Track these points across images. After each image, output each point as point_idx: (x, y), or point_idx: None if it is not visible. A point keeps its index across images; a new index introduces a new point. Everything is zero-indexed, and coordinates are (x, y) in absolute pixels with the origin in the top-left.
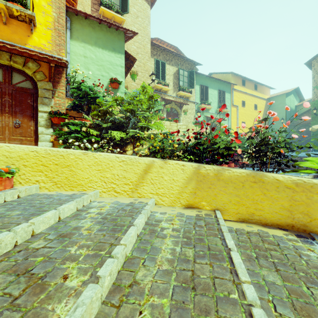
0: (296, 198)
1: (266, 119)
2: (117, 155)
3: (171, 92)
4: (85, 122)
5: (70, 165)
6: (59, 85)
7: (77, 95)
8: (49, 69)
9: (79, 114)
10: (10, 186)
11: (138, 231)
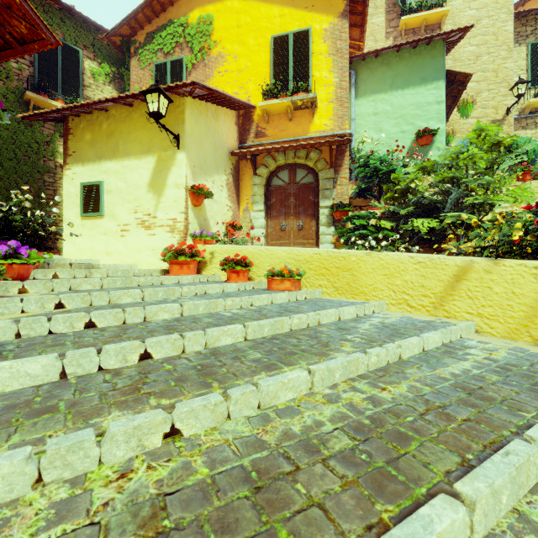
0: None
1: None
2: (410, 255)
3: None
4: (374, 212)
5: (351, 269)
6: (341, 168)
7: (364, 175)
8: (331, 153)
9: (367, 200)
10: (298, 288)
11: (425, 346)
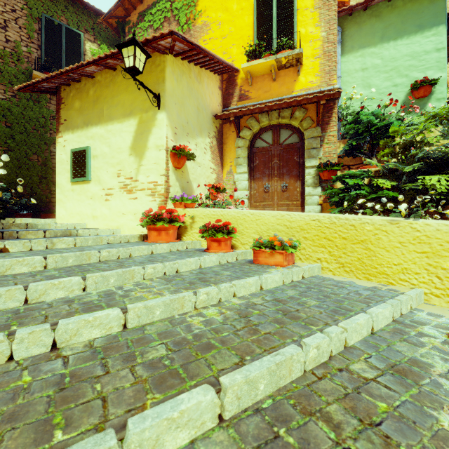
0: None
1: None
2: None
3: None
4: (369, 171)
5: (365, 241)
6: (329, 126)
7: (354, 132)
8: (318, 110)
9: (356, 159)
10: (292, 262)
11: None
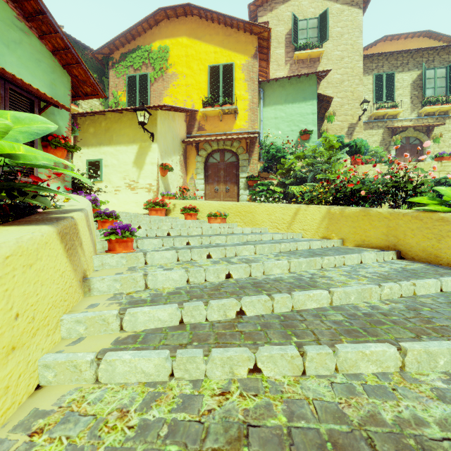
0: (390, 224)
1: (392, 163)
2: (278, 204)
3: (405, 113)
4: (272, 182)
5: (252, 212)
6: (253, 153)
7: (267, 158)
8: (246, 144)
9: (269, 174)
10: (225, 223)
11: (274, 238)
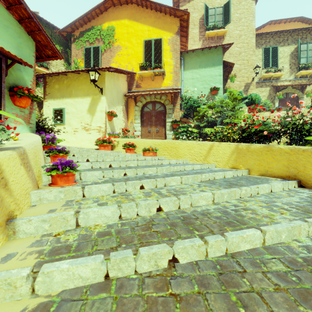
0: (291, 158)
1: (290, 108)
2: (196, 141)
3: (286, 75)
4: (190, 125)
5: (176, 147)
6: (176, 104)
7: (186, 108)
8: (171, 97)
9: (188, 119)
10: (156, 155)
11: (194, 168)
